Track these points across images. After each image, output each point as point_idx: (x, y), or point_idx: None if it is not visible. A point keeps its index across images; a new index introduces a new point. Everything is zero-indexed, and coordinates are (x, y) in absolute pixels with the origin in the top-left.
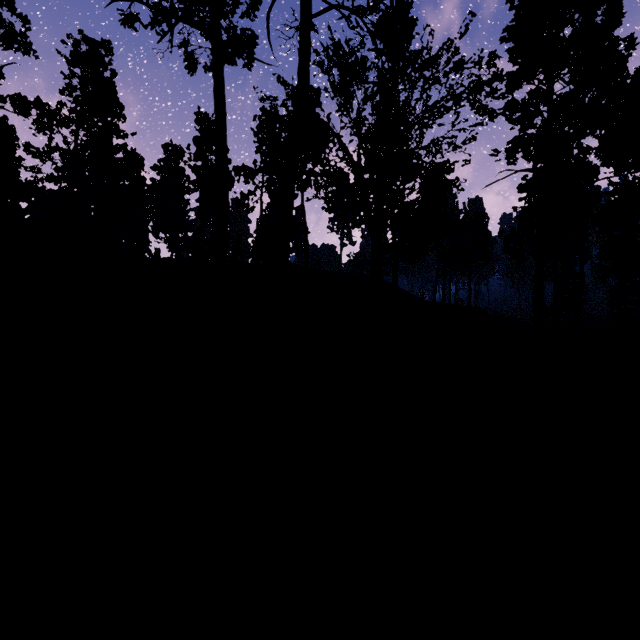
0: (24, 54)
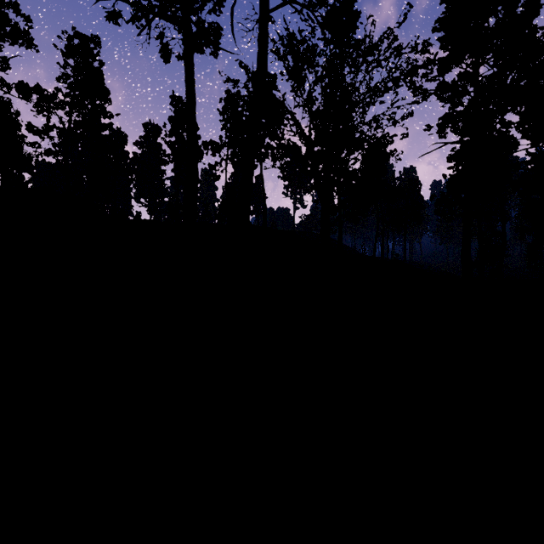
0: (27, 48)
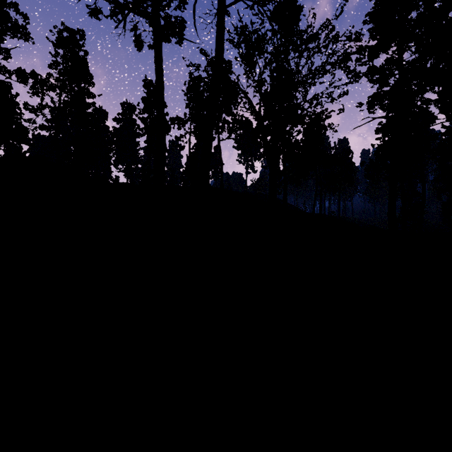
0: (25, 41)
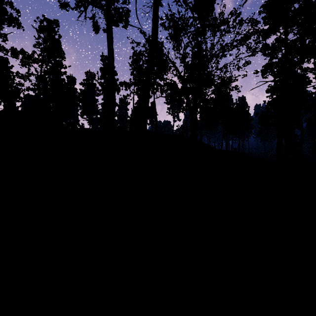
0: (17, 28)
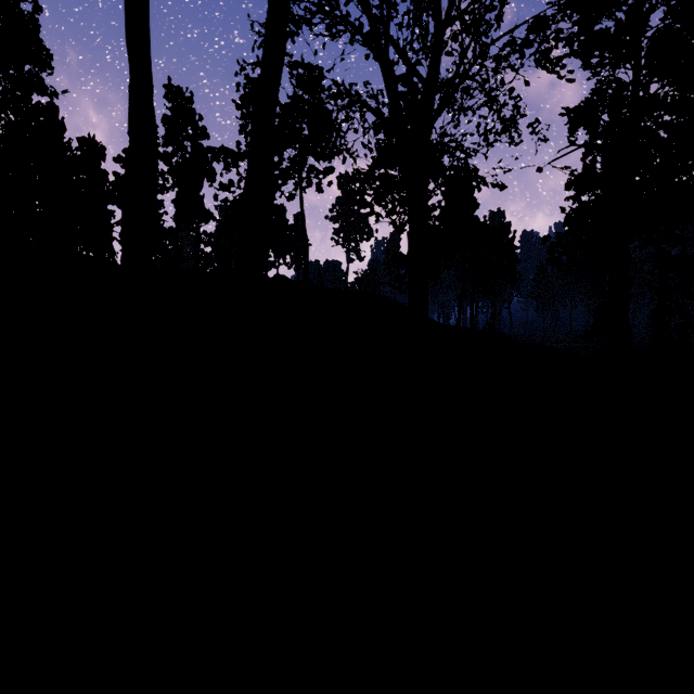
0: None
